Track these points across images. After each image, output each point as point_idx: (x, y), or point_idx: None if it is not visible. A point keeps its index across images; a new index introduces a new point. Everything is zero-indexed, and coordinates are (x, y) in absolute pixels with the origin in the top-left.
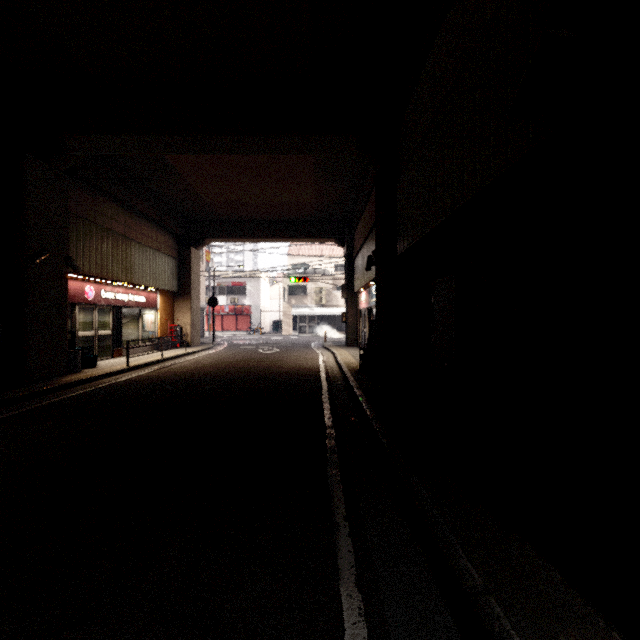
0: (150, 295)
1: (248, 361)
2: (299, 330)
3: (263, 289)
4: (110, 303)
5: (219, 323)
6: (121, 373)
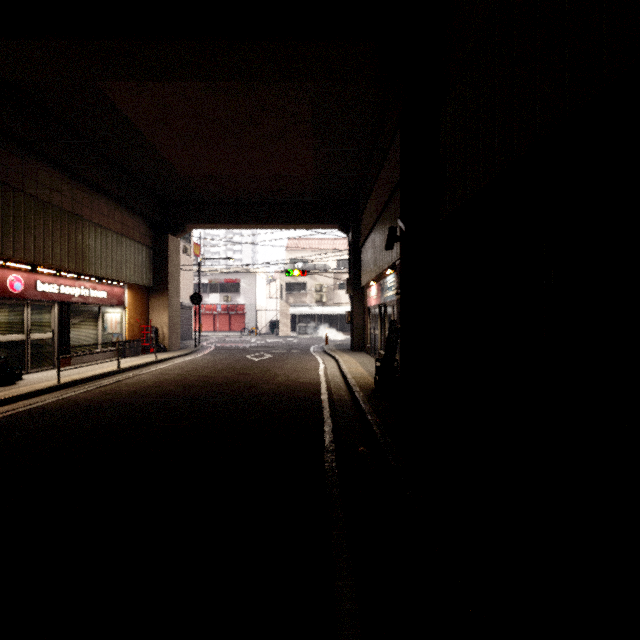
0: (114, 289)
1: (228, 372)
2: (298, 331)
3: (259, 286)
4: (51, 298)
5: (211, 323)
6: (42, 394)
